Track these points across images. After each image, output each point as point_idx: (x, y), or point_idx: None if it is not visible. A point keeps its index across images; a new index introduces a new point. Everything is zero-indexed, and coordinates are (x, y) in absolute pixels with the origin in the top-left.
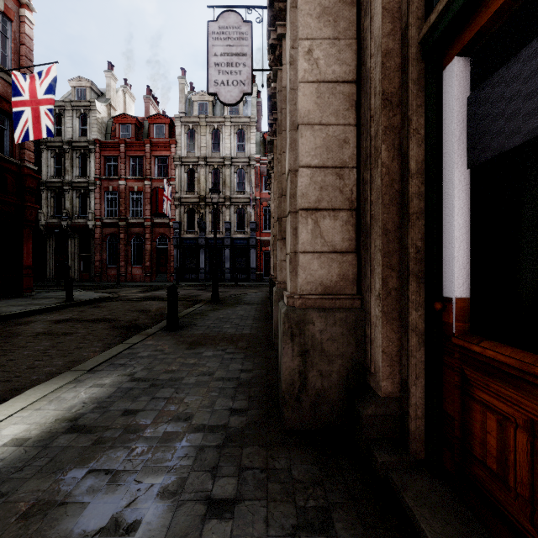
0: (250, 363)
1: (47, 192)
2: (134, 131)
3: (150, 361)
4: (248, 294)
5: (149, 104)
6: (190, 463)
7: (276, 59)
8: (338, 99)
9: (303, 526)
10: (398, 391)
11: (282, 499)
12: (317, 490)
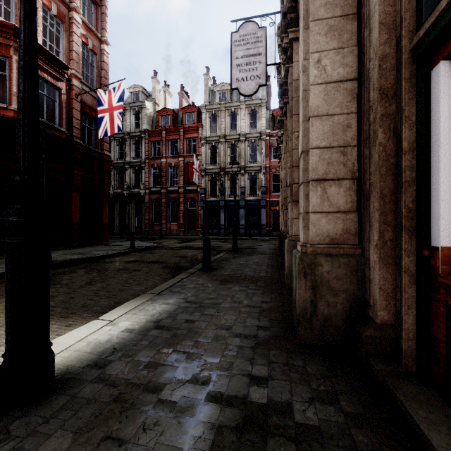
0: (269, 297)
1: (114, 171)
2: (171, 120)
3: (196, 291)
4: (260, 246)
5: (182, 98)
6: (235, 354)
7: (287, 58)
8: (342, 94)
9: (317, 399)
10: (393, 320)
11: (300, 383)
12: (326, 381)
